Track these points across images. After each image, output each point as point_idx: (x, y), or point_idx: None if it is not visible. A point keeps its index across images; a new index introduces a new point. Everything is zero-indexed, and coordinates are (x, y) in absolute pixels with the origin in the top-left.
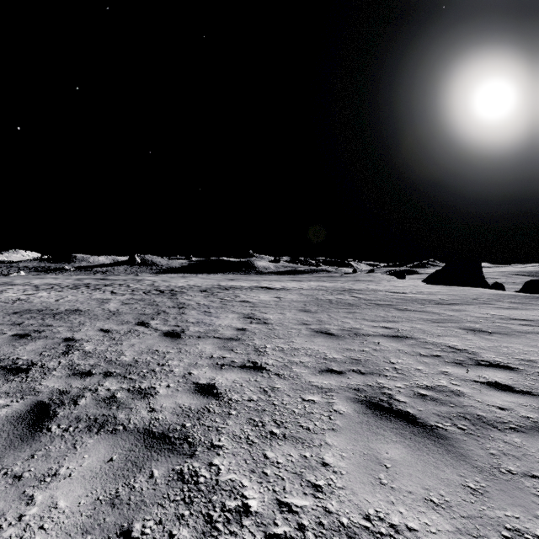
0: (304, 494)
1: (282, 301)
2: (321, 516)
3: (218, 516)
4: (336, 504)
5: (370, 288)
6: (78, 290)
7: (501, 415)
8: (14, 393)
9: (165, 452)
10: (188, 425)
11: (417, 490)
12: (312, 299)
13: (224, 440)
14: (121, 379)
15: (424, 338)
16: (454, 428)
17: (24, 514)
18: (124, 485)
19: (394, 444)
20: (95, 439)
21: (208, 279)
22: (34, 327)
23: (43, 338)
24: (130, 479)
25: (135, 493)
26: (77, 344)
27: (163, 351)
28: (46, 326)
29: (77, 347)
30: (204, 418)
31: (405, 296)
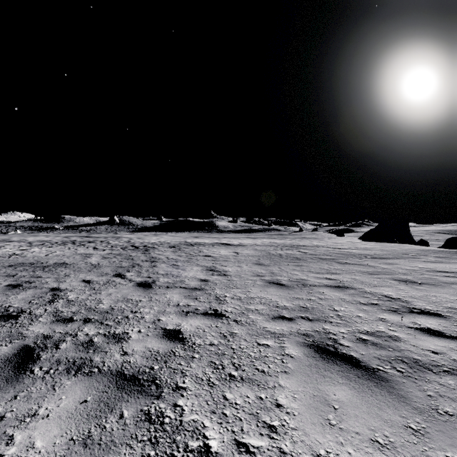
0: (260, 435)
1: (239, 255)
2: (276, 456)
3: (181, 456)
4: (290, 445)
5: (314, 244)
6: (66, 246)
7: (435, 359)
8: (4, 338)
9: (135, 393)
10: (156, 368)
11: (363, 431)
12: (265, 254)
13: (188, 381)
14: (99, 325)
15: (362, 288)
16: (393, 371)
17: (3, 454)
18: (96, 425)
19: (341, 386)
20: (72, 380)
21: (176, 236)
22: (25, 278)
23: (33, 288)
24: (102, 420)
25: (106, 434)
26: (61, 293)
27: (136, 300)
28: (36, 277)
29: (61, 296)
30: (170, 361)
31: (344, 251)
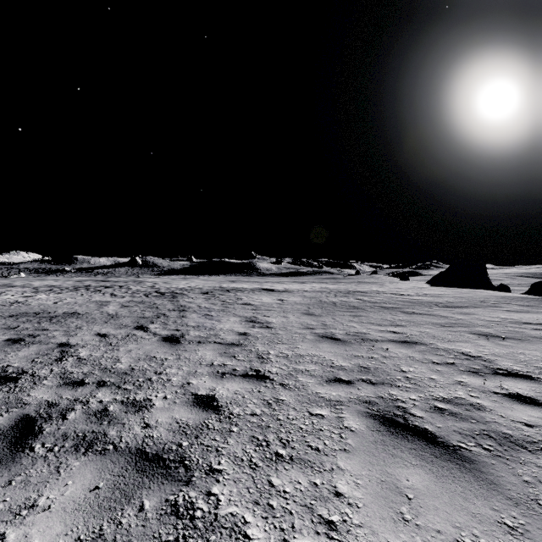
0: (316, 534)
1: (285, 303)
2: None
3: None
4: None
5: (374, 290)
6: (78, 293)
7: (529, 433)
8: None
9: (158, 478)
10: (185, 444)
11: (446, 529)
12: (316, 301)
13: (224, 462)
14: (115, 389)
15: (434, 343)
16: (479, 449)
17: None
18: (109, 520)
19: (414, 468)
20: (82, 461)
21: (210, 280)
22: (29, 331)
23: (37, 344)
24: (116, 513)
25: (121, 532)
26: (71, 349)
27: (161, 358)
28: (42, 330)
29: (71, 353)
30: (202, 436)
31: (410, 298)
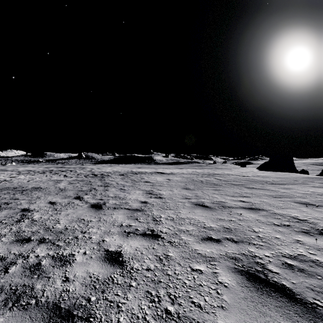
0: None
1: (171, 181)
2: None
3: None
4: None
5: (225, 173)
6: (44, 174)
7: None
8: None
9: None
10: (92, 299)
11: None
12: (190, 180)
13: (123, 320)
14: (50, 245)
15: (272, 210)
16: None
17: None
18: None
19: None
20: (6, 317)
21: (125, 167)
22: (5, 200)
23: (8, 209)
24: None
25: None
26: (29, 213)
27: (88, 220)
28: (14, 199)
29: (28, 216)
30: (107, 291)
31: (249, 178)
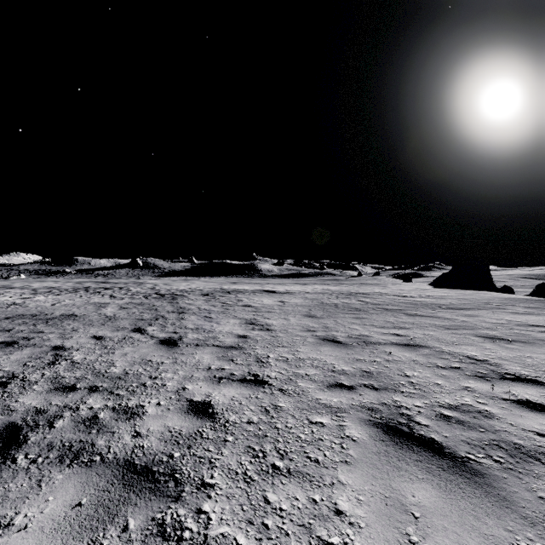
0: None
1: (286, 305)
2: None
3: None
4: None
5: (376, 292)
6: (77, 294)
7: (542, 443)
8: None
9: (146, 493)
10: (176, 456)
11: None
12: (317, 303)
13: (217, 476)
14: (107, 395)
15: (439, 346)
16: (489, 461)
17: None
18: (89, 542)
19: (421, 483)
20: (65, 474)
21: (210, 282)
22: (23, 333)
23: (30, 347)
24: (98, 533)
25: None
26: (65, 352)
27: (157, 361)
28: (37, 332)
29: (65, 356)
30: (195, 446)
31: (413, 300)
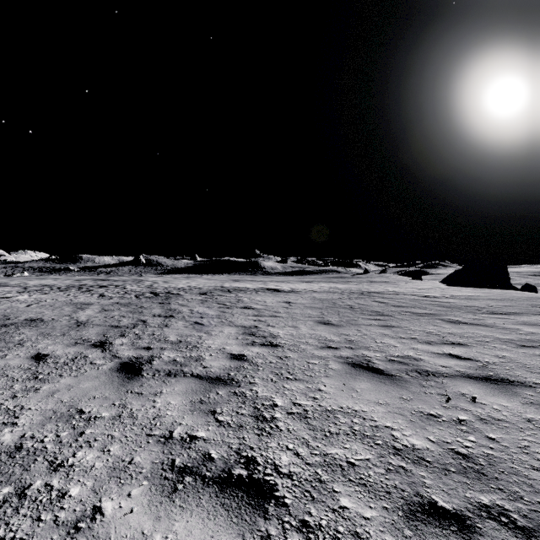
0: None
1: (293, 307)
2: None
3: None
4: None
5: (390, 290)
6: (65, 293)
7: None
8: None
9: None
10: None
11: None
12: (329, 305)
13: None
14: None
15: None
16: None
17: None
18: None
19: None
20: None
21: (212, 279)
22: None
23: None
24: None
25: None
26: None
27: (90, 414)
28: None
29: None
30: None
31: (440, 301)
